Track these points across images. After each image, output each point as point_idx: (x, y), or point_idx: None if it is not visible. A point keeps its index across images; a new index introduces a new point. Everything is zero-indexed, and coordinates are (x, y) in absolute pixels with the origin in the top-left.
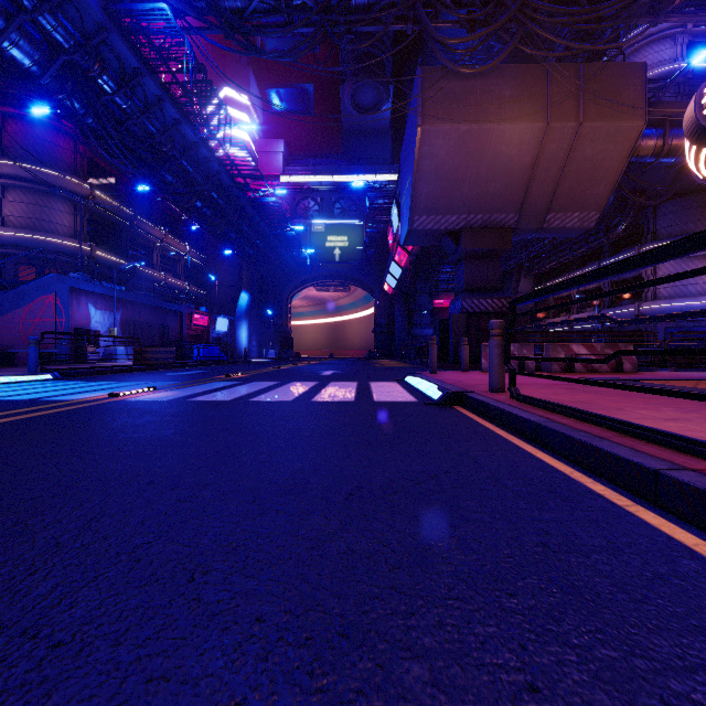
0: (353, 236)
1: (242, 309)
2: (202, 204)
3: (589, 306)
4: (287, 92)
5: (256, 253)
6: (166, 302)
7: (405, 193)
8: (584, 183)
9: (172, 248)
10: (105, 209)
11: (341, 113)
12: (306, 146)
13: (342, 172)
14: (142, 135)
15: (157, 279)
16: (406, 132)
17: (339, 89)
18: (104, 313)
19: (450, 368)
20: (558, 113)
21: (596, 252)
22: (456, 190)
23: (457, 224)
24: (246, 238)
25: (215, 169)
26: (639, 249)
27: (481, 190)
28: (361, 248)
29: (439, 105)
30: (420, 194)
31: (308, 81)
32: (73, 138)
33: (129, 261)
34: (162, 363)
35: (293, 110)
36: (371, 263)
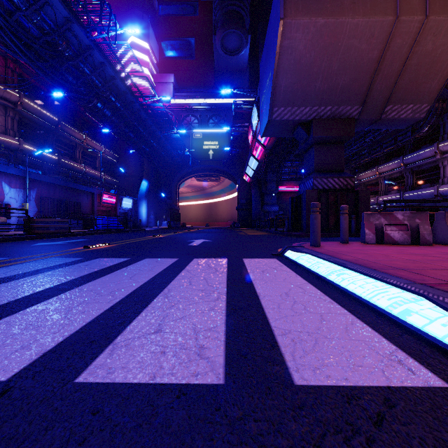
0: (222, 141)
1: (142, 192)
2: (103, 106)
3: (393, 189)
4: (176, 43)
5: (151, 150)
6: (78, 185)
7: (265, 91)
8: (421, 77)
9: (91, 148)
10: (33, 113)
11: (214, 57)
12: (189, 80)
13: (214, 97)
14: (39, 33)
15: (78, 169)
16: (266, 40)
17: (212, 41)
18: (18, 191)
19: (306, 237)
20: (406, 7)
21: (398, 150)
22: (310, 83)
23: (309, 115)
24: (142, 138)
25: (110, 74)
26: (438, 145)
27: (332, 83)
28: (227, 150)
29: (299, 0)
30: (280, 87)
31: (191, 35)
32: (4, 56)
33: (54, 155)
34: (53, 232)
35: (181, 56)
36: (234, 160)
